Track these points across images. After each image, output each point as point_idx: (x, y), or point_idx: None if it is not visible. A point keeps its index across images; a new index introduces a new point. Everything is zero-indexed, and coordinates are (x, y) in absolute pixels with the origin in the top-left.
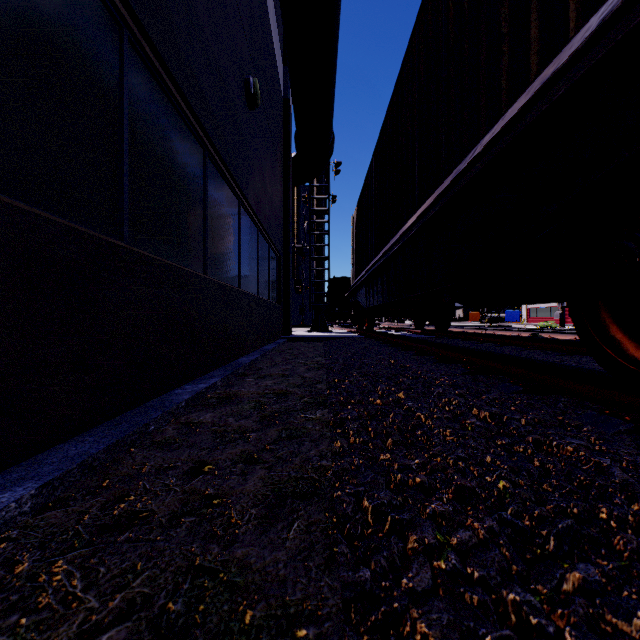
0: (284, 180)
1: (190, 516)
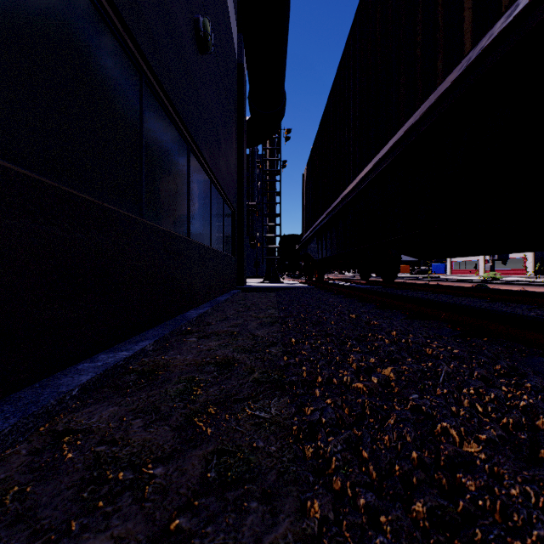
0: (239, 140)
1: None
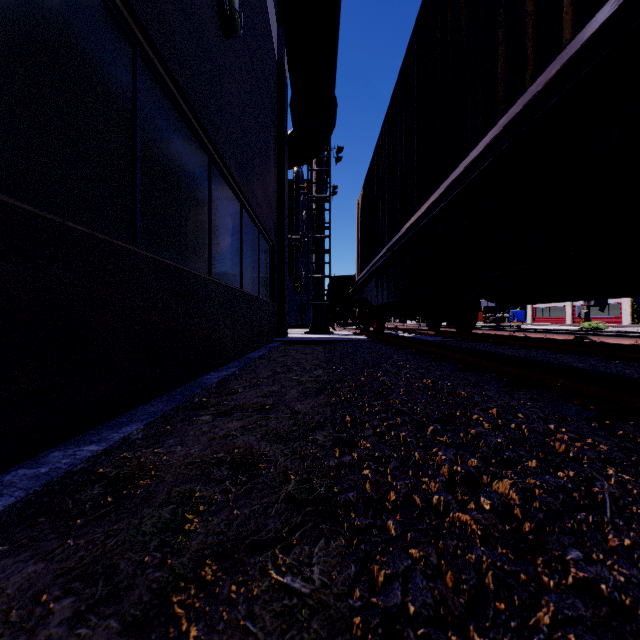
0: (278, 158)
1: None
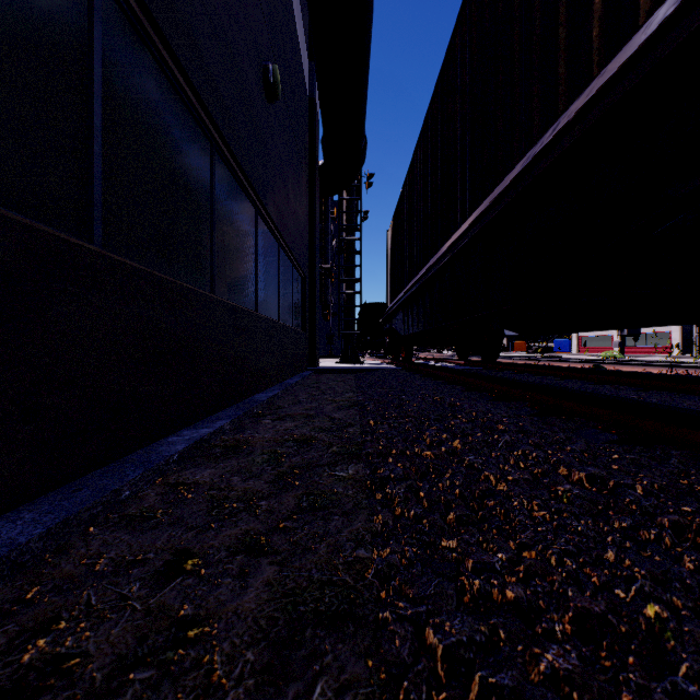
0: (310, 191)
1: (145, 667)
